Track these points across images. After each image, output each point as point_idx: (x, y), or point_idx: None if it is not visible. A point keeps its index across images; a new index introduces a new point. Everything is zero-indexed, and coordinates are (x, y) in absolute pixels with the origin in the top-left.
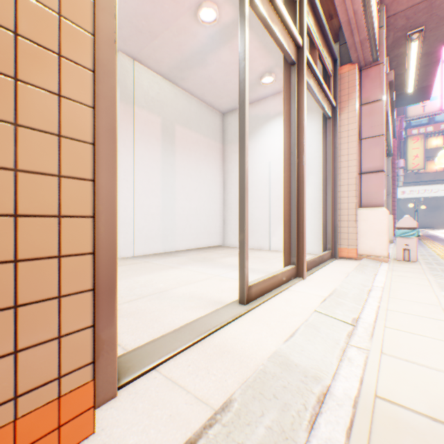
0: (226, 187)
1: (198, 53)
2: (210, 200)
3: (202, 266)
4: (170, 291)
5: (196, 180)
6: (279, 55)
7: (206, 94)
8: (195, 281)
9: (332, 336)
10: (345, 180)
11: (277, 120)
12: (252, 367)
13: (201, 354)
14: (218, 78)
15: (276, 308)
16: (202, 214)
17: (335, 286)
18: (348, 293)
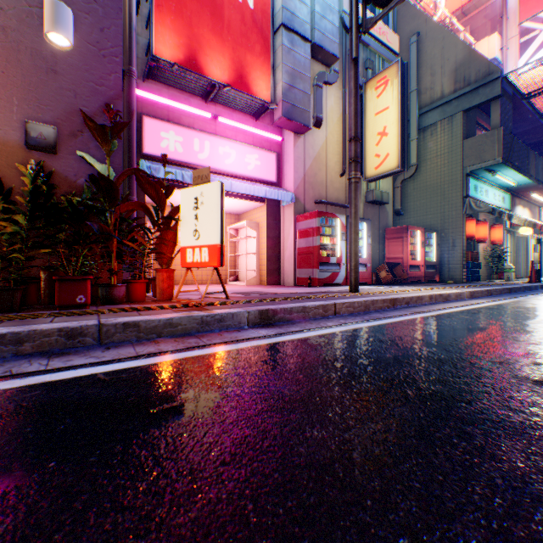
0: None
1: None
2: None
3: None
4: None
5: None
6: None
7: None
8: None
9: None
10: None
11: None
12: None
13: None
14: None
15: None
16: None
17: None
18: None
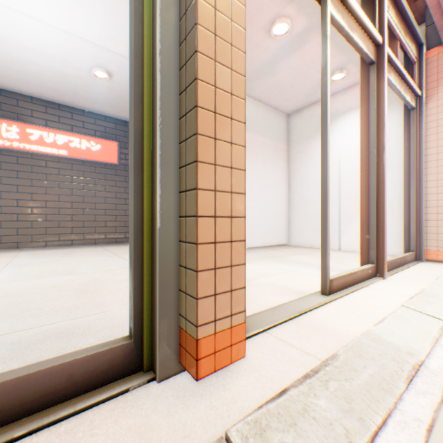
0: (291, 187)
1: (268, 64)
2: (275, 200)
3: (274, 262)
4: (253, 281)
5: (262, 181)
6: (351, 51)
7: (272, 98)
8: (272, 274)
9: (423, 327)
10: (433, 175)
11: (347, 116)
12: (346, 340)
13: (298, 326)
14: (285, 83)
15: (358, 301)
16: (268, 213)
17: (422, 287)
18: (439, 294)
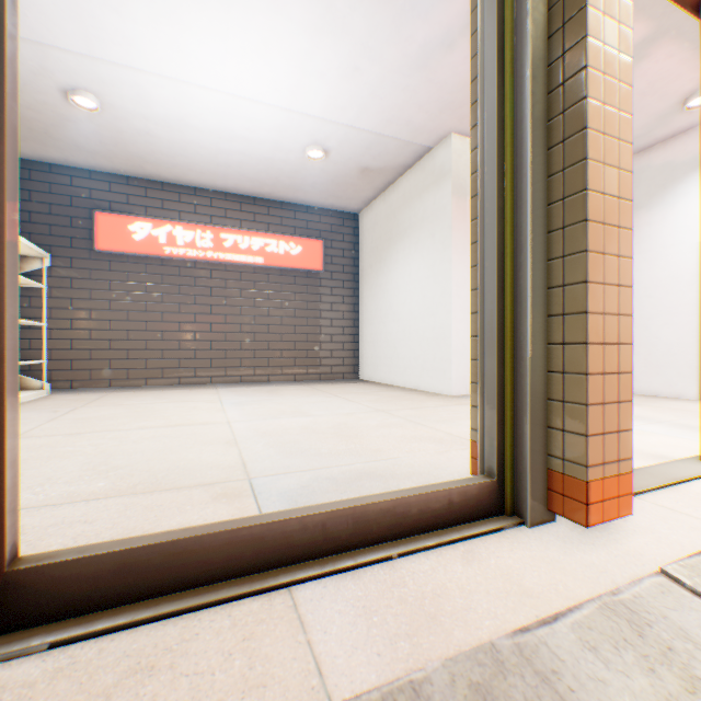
0: None
1: None
2: None
3: None
4: None
5: None
6: None
7: None
8: None
9: None
10: None
11: None
12: None
13: (682, 496)
14: None
15: None
16: None
17: None
18: None
